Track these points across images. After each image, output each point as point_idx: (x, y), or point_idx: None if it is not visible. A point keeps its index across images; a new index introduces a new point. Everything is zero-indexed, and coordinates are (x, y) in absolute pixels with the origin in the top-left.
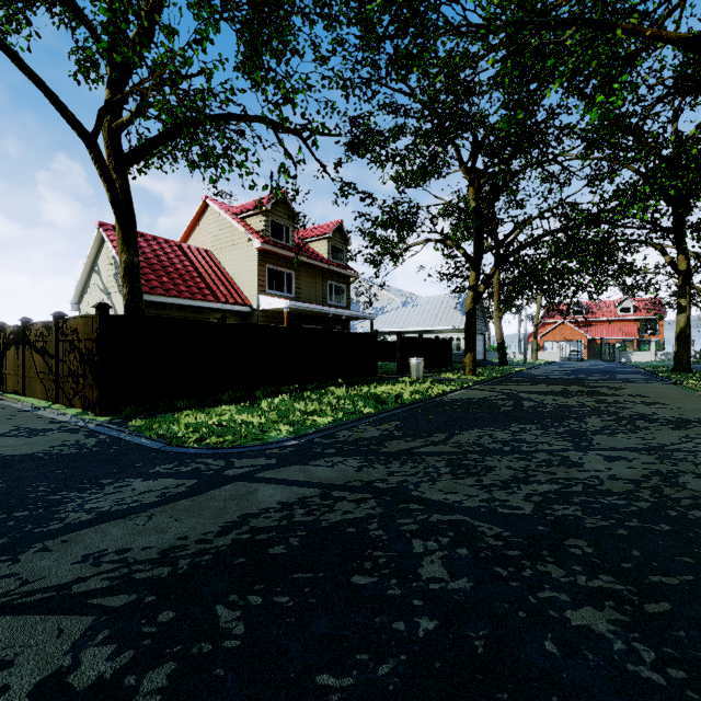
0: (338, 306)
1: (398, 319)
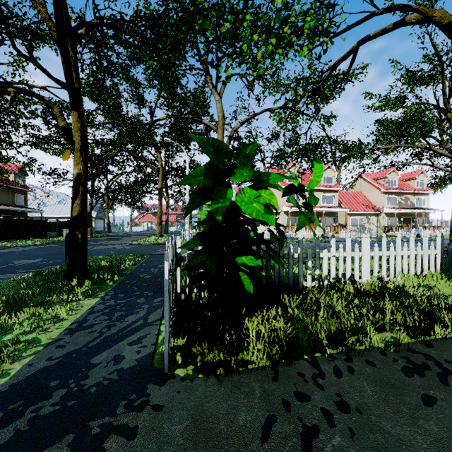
0: (21, 205)
1: (55, 210)
